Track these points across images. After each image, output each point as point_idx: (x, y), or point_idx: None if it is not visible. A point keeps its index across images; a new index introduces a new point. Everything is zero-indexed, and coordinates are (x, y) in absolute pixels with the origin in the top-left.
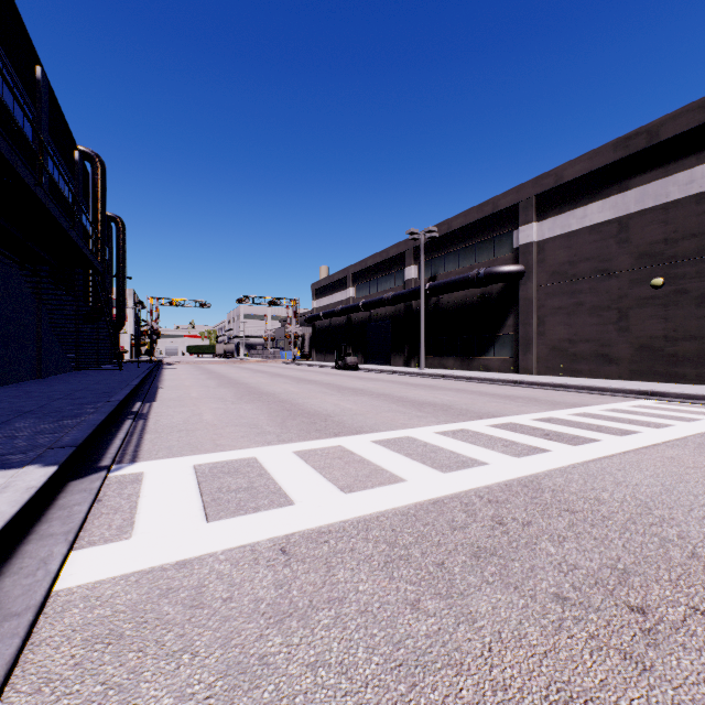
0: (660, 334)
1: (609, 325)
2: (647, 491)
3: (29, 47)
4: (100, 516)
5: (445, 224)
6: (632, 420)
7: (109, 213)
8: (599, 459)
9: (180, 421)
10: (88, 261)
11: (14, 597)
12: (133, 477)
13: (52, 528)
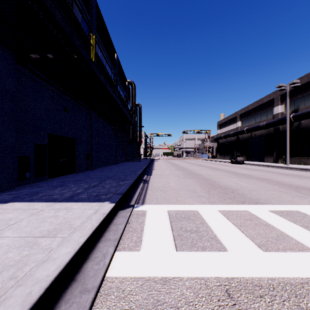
0: None
1: None
2: None
3: (113, 48)
4: (128, 232)
5: (305, 76)
6: None
7: (136, 103)
8: None
9: (161, 185)
10: (129, 120)
11: (90, 276)
12: (142, 212)
13: (110, 235)
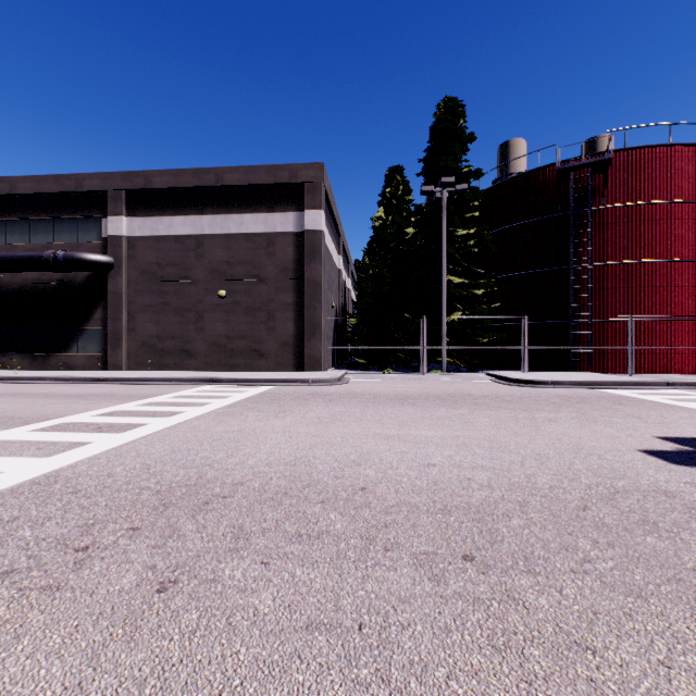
0: (225, 334)
1: (191, 325)
2: (157, 456)
3: None
4: None
5: (7, 181)
6: (187, 403)
7: None
8: (136, 440)
9: None
10: None
11: None
12: None
13: None
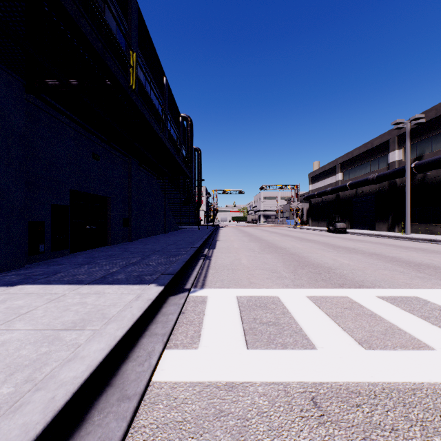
0: None
1: None
2: None
3: (160, 69)
4: (182, 324)
5: (432, 110)
6: None
7: (194, 146)
8: None
9: (228, 262)
10: (184, 171)
11: (130, 381)
12: (201, 299)
13: (157, 328)
